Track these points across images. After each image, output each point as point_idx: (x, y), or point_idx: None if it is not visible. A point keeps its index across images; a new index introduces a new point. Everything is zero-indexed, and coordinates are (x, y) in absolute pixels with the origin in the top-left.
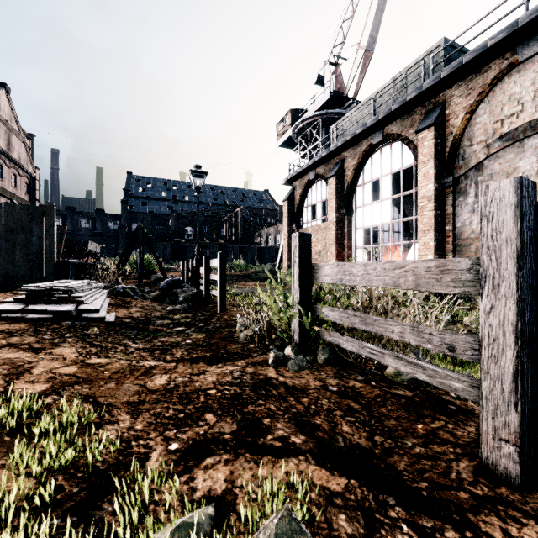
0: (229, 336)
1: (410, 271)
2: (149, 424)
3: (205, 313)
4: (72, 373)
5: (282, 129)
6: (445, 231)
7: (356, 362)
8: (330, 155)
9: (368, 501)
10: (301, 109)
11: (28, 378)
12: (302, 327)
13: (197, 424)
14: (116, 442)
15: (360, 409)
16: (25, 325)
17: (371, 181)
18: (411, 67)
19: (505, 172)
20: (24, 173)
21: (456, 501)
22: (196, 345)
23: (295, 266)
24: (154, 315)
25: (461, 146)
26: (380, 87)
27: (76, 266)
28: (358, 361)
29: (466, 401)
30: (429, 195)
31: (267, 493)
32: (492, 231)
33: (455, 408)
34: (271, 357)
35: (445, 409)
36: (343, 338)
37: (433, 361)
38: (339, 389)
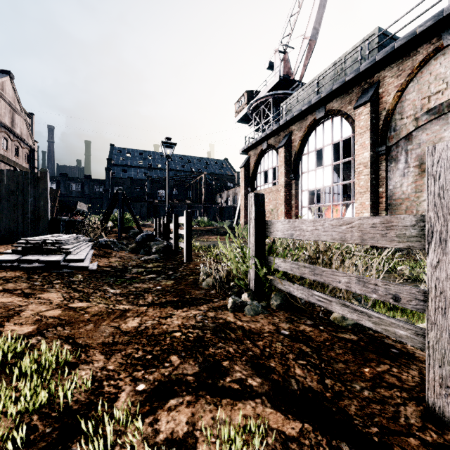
0: (194, 283)
1: (356, 227)
2: (120, 364)
3: (174, 263)
4: (56, 316)
5: (239, 107)
6: (379, 192)
7: (304, 307)
8: (280, 128)
9: (322, 446)
10: (255, 90)
11: (17, 321)
12: (257, 276)
13: (162, 365)
14: (88, 383)
15: (310, 353)
16: (20, 273)
17: (314, 151)
18: (349, 53)
19: (432, 142)
20: (25, 145)
21: (406, 448)
22: (165, 290)
23: (251, 222)
24: (130, 264)
25: (392, 120)
26: (322, 71)
27: (66, 223)
28: (306, 306)
29: (406, 344)
30: (365, 162)
31: (226, 438)
32: (439, 189)
33: (397, 351)
34: (230, 303)
35: (388, 353)
36: (293, 286)
37: (373, 306)
38: (290, 333)
